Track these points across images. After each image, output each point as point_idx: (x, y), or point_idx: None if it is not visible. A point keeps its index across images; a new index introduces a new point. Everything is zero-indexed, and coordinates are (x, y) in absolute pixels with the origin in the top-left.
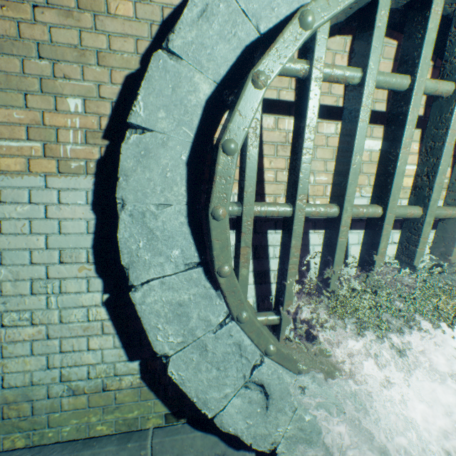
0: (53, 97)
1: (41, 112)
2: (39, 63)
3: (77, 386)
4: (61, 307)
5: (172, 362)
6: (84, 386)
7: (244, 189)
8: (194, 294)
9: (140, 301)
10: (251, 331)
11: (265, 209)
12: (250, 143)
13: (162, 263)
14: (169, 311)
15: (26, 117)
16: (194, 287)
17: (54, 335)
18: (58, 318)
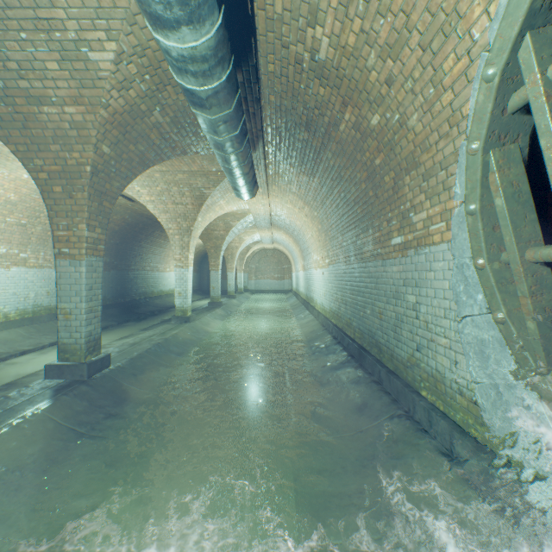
0: (447, 191)
1: (444, 203)
2: (441, 174)
3: (461, 389)
4: (454, 330)
5: (477, 387)
6: (464, 392)
7: (502, 237)
8: (491, 336)
9: (460, 330)
10: (548, 400)
11: (538, 254)
12: (493, 195)
13: (471, 304)
14: (475, 344)
15: (439, 209)
16: (491, 330)
17: (452, 348)
18: (453, 337)
